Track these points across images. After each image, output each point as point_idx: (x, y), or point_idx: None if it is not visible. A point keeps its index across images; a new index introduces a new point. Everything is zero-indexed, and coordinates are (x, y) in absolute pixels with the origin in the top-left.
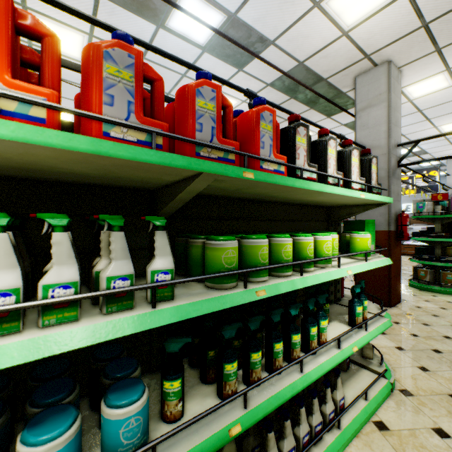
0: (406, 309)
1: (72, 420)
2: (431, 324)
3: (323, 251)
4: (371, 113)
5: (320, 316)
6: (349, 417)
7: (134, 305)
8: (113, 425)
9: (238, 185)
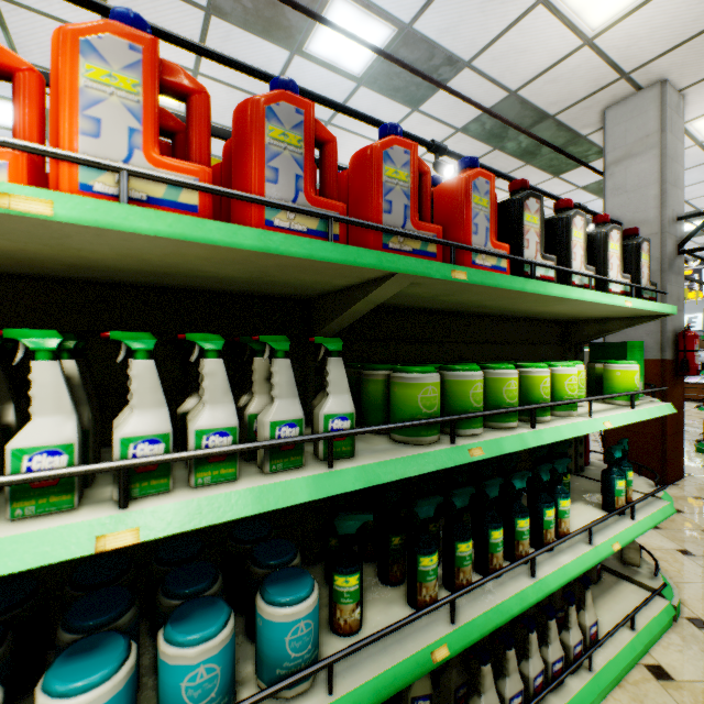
0: (693, 490)
1: (226, 617)
2: None
3: (565, 391)
4: (632, 167)
5: (559, 492)
6: (605, 654)
7: (304, 462)
8: (276, 629)
9: (438, 290)
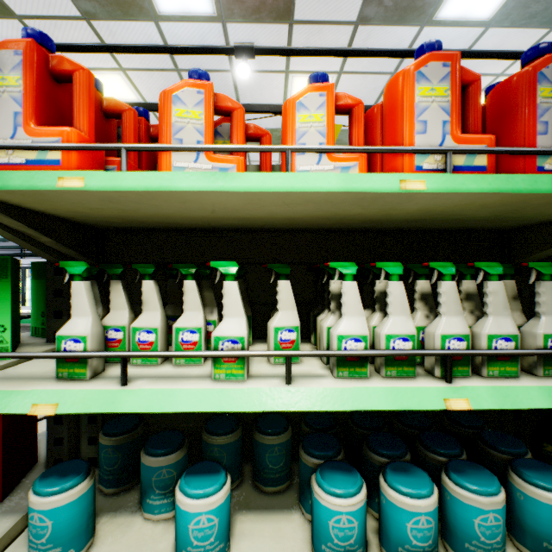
0: None
1: (498, 482)
2: None
3: None
4: None
5: None
6: None
7: None
8: (542, 508)
9: None
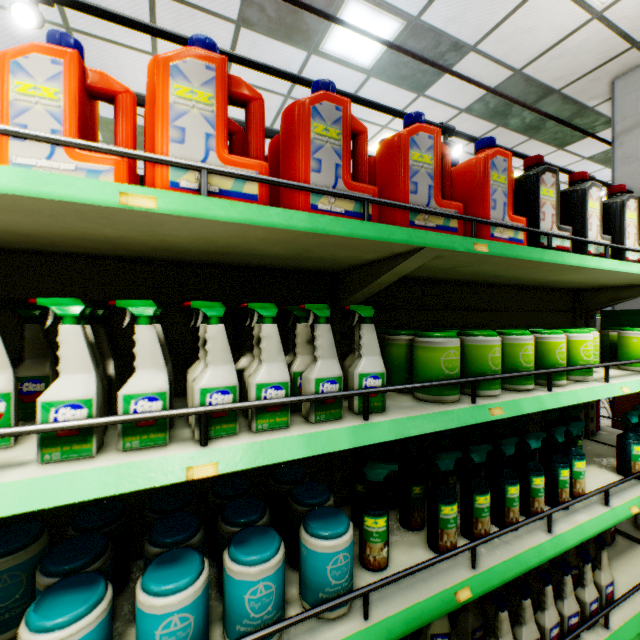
0: None
1: (278, 544)
2: None
3: (580, 357)
4: None
5: (574, 453)
6: (622, 615)
7: (342, 415)
8: (319, 558)
9: (457, 262)
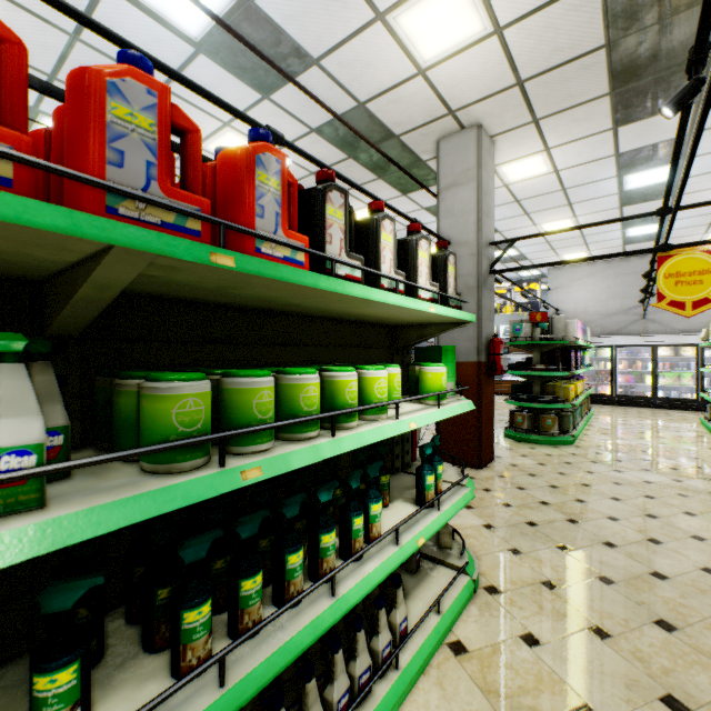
0: (499, 470)
1: None
2: (527, 487)
3: (375, 395)
4: (458, 195)
5: (371, 496)
6: (413, 647)
7: None
8: None
9: (214, 279)
